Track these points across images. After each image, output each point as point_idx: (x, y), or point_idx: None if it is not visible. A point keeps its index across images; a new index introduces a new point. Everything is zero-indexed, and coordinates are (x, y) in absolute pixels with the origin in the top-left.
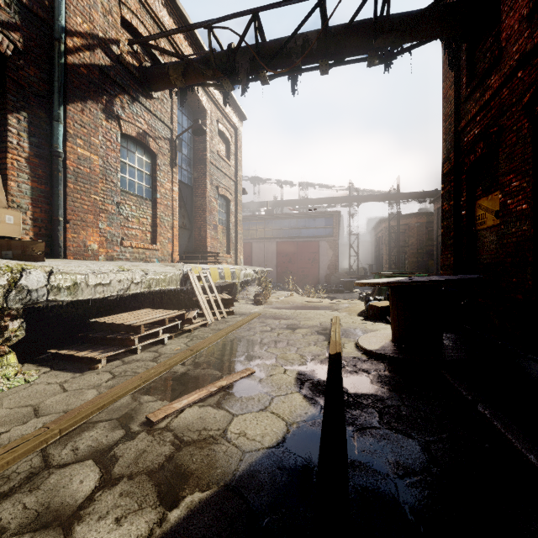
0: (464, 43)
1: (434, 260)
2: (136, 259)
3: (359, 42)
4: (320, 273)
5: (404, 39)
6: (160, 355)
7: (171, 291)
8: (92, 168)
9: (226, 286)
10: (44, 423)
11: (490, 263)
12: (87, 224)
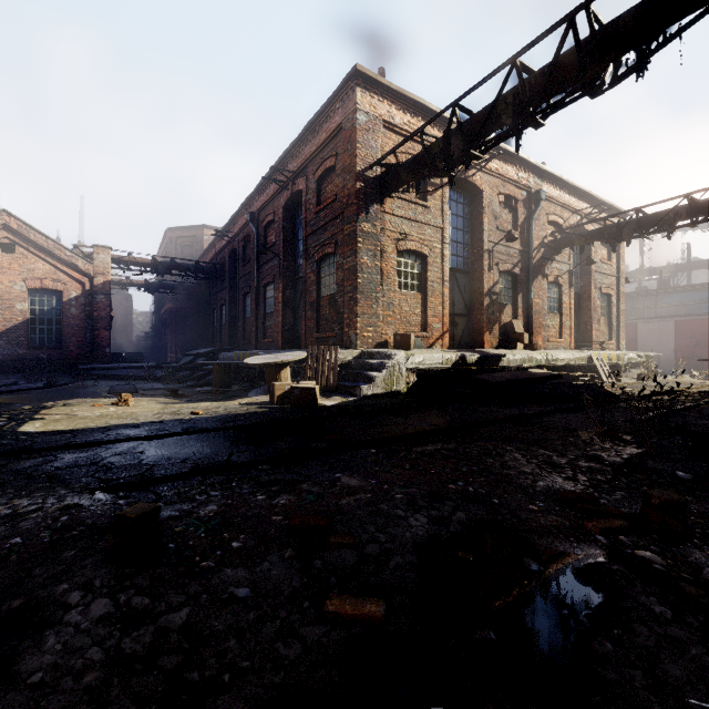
0: None
1: None
2: (553, 348)
3: None
4: None
5: None
6: None
7: (577, 366)
8: (539, 306)
9: (611, 366)
10: None
11: None
12: (538, 333)
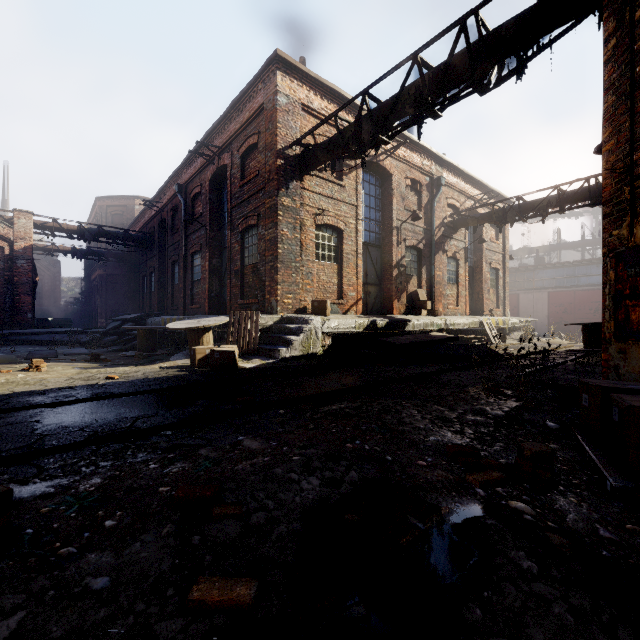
0: None
1: None
2: (452, 314)
3: (582, 199)
4: None
5: None
6: None
7: (471, 330)
8: (440, 278)
9: (498, 329)
10: None
11: None
12: (439, 301)
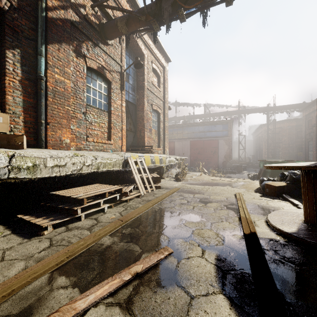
0: None
1: (302, 151)
2: (97, 150)
3: None
4: (219, 160)
5: None
6: (97, 223)
7: (118, 171)
8: (66, 88)
9: (156, 168)
10: None
11: None
12: (62, 125)
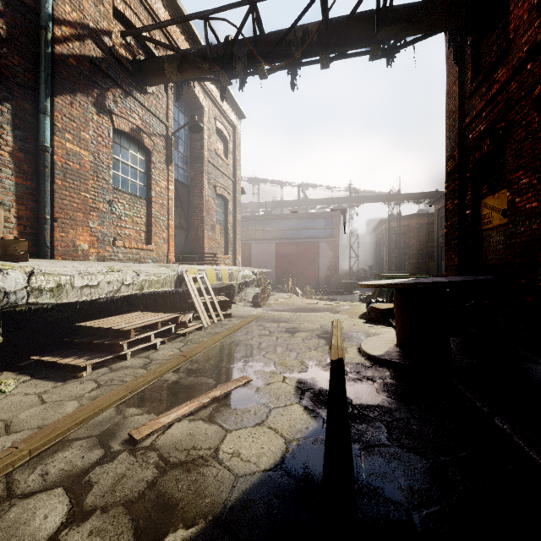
0: (469, 36)
1: (434, 261)
2: (129, 260)
3: (361, 34)
4: (320, 275)
5: (408, 31)
6: (151, 361)
7: (166, 293)
8: (82, 164)
9: (224, 287)
10: (14, 441)
11: (496, 264)
12: (76, 222)
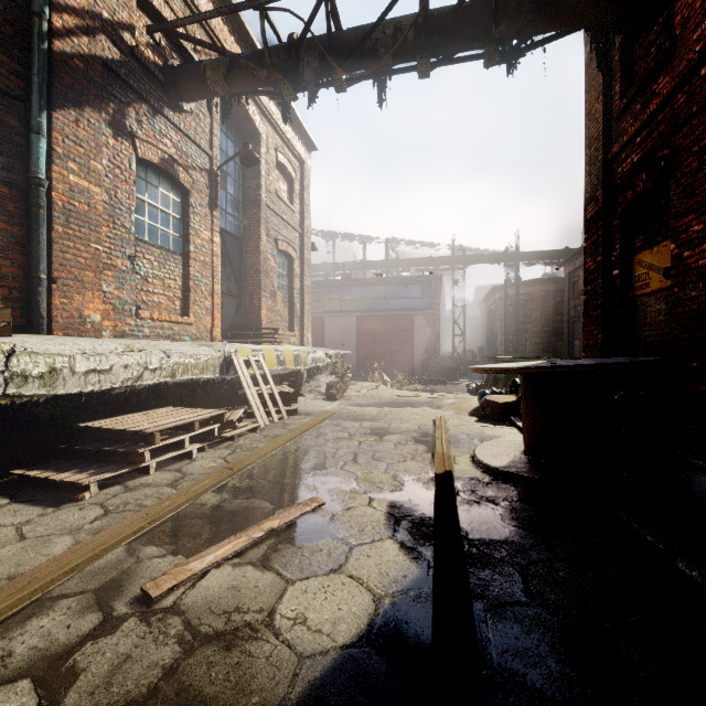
0: (619, 34)
1: (564, 340)
2: (159, 336)
3: (473, 31)
4: (415, 358)
5: (536, 27)
6: (184, 476)
7: (209, 381)
8: (93, 205)
9: (287, 374)
10: None
11: (656, 342)
12: (83, 284)
